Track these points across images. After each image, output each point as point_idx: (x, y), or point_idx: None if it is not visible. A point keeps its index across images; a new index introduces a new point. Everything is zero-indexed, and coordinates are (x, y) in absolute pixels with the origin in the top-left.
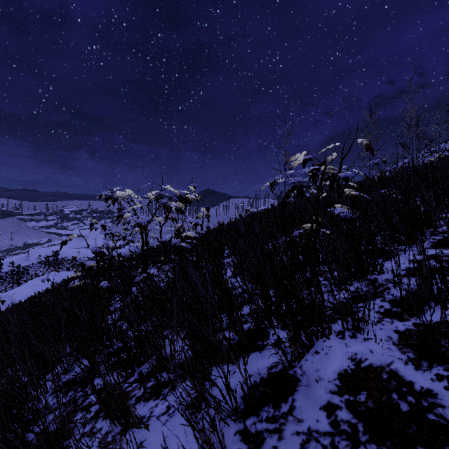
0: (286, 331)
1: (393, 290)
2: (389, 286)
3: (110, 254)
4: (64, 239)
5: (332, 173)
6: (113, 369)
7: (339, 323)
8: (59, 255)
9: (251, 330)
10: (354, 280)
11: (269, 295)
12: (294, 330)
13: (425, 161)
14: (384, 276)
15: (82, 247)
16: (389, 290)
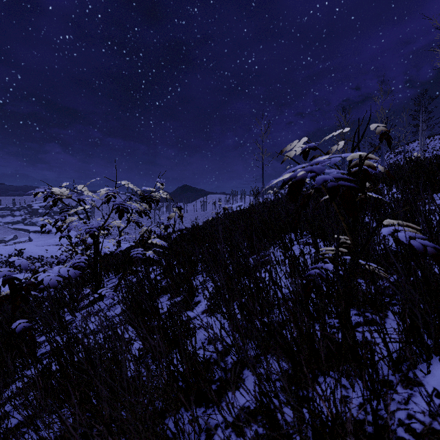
0: None
1: None
2: None
3: (28, 280)
4: (31, 236)
5: (366, 165)
6: None
7: None
8: (24, 254)
9: None
10: (427, 358)
11: (288, 435)
12: None
13: (390, 161)
14: None
15: (51, 244)
16: None
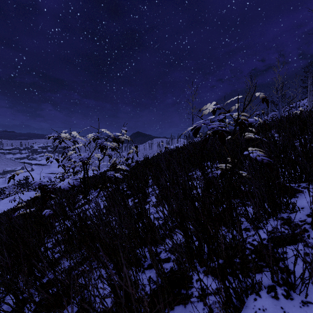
0: (210, 278)
1: (312, 233)
2: (306, 228)
3: (52, 186)
4: (33, 167)
5: (243, 119)
6: (37, 310)
7: (266, 274)
8: (29, 179)
9: (173, 271)
10: (268, 218)
11: (192, 239)
12: (225, 294)
13: (286, 113)
14: (297, 215)
15: (46, 173)
16: (307, 232)
